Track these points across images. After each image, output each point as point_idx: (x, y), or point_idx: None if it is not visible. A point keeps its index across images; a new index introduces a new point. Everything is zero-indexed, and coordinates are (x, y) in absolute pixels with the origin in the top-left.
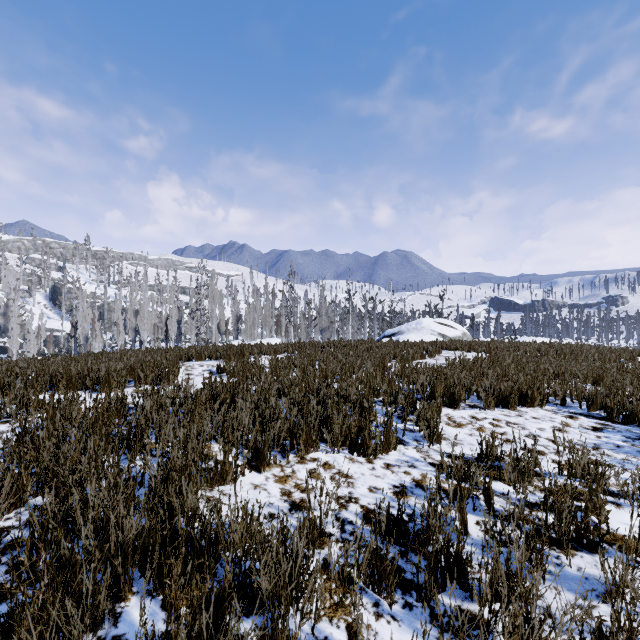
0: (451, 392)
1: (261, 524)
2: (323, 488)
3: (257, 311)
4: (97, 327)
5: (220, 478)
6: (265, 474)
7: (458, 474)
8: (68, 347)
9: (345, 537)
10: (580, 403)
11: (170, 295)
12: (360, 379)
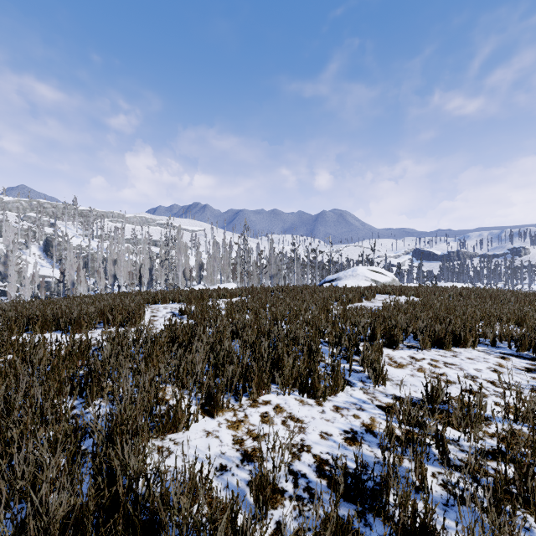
0: (390, 334)
1: (211, 481)
2: (276, 441)
3: (216, 260)
4: (82, 274)
5: (172, 426)
6: (218, 419)
7: (411, 422)
8: (58, 291)
9: (299, 494)
10: (509, 344)
11: (143, 247)
12: (307, 321)
